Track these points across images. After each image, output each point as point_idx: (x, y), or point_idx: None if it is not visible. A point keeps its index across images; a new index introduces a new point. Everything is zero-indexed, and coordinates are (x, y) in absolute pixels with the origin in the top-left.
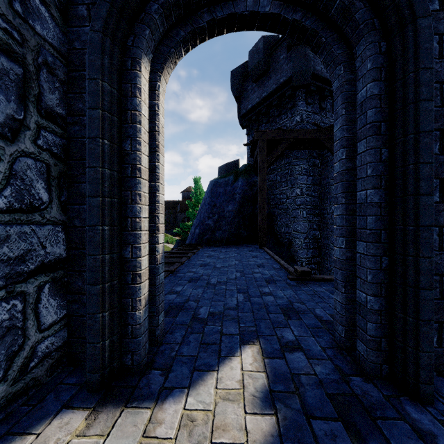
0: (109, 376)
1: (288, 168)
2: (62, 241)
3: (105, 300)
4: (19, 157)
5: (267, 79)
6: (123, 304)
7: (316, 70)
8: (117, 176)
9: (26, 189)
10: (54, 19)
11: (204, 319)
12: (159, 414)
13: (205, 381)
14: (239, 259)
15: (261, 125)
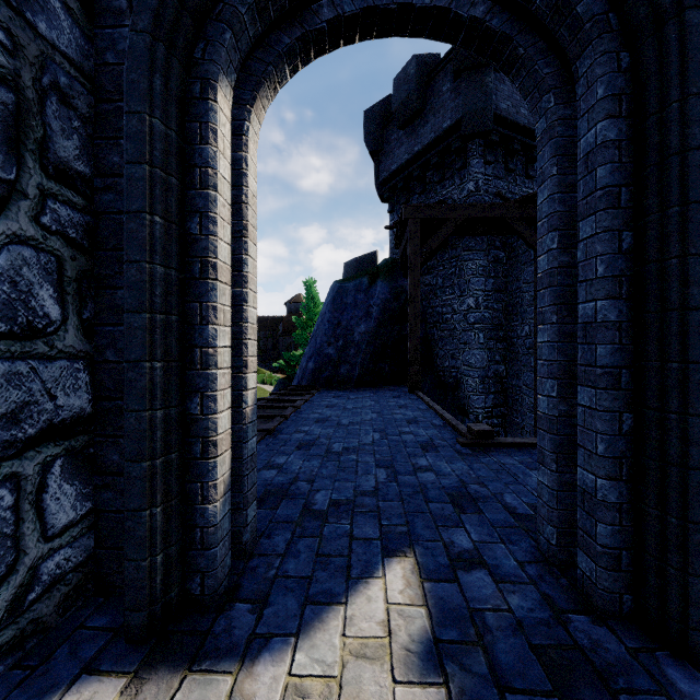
0: (162, 615)
1: (456, 265)
2: (85, 387)
3: (156, 486)
4: (7, 244)
5: (422, 123)
6: (188, 492)
7: (499, 109)
8: (177, 277)
9: (20, 300)
10: (71, 14)
11: (322, 512)
12: (247, 684)
13: (325, 622)
14: (378, 411)
15: (413, 197)
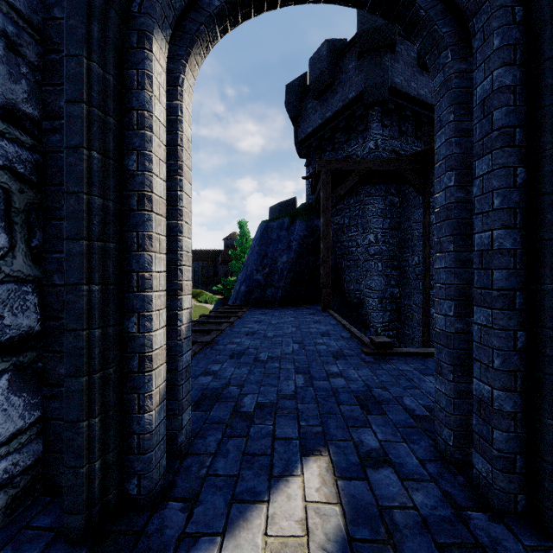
0: (100, 516)
1: (359, 208)
2: (34, 307)
3: (94, 399)
4: None
5: (332, 95)
6: (126, 402)
7: (394, 83)
8: (115, 208)
9: None
10: None
11: (249, 414)
12: None
13: (249, 521)
14: (297, 326)
15: (325, 154)
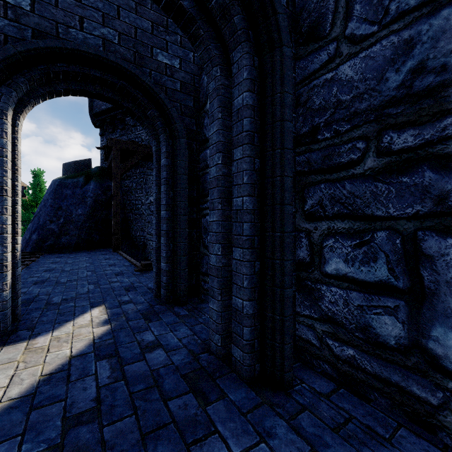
0: None
1: (144, 177)
2: None
3: None
4: None
5: None
6: None
7: None
8: None
9: None
10: None
11: (58, 303)
12: (34, 342)
13: (65, 325)
14: (91, 262)
15: (117, 130)
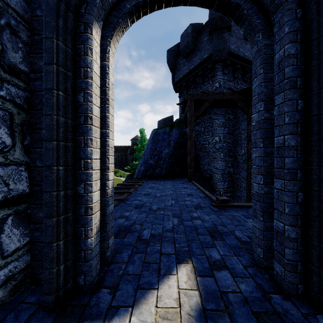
0: (63, 296)
1: (210, 121)
2: (25, 179)
3: (60, 230)
4: None
5: (194, 55)
6: (77, 232)
7: (230, 49)
8: (71, 123)
9: None
10: None
11: (146, 240)
12: None
13: (147, 299)
14: (174, 190)
15: (190, 90)
